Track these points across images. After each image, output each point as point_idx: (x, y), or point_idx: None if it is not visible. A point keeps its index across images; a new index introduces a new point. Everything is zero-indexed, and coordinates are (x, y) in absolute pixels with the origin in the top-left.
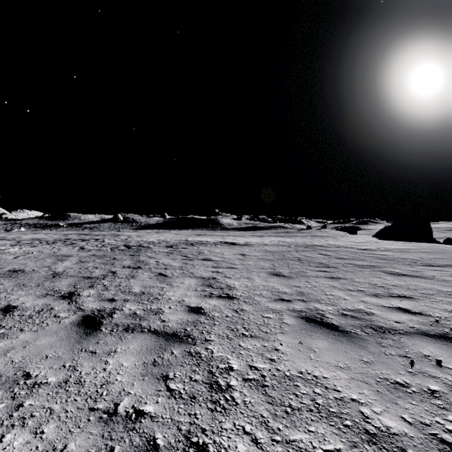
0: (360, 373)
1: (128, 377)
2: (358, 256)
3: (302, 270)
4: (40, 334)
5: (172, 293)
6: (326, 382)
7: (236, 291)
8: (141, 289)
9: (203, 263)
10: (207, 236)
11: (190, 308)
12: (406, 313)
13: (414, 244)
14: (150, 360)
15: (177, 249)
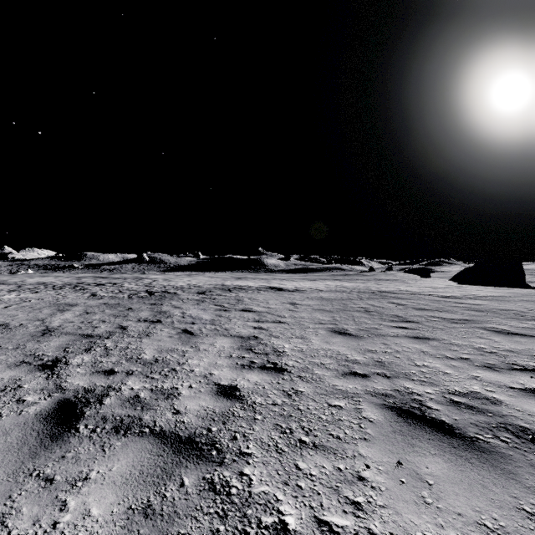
0: None
1: None
2: (442, 305)
3: (374, 326)
4: None
5: (197, 361)
6: None
7: (287, 358)
8: (154, 355)
9: (241, 315)
10: (249, 279)
11: (219, 389)
12: None
13: (509, 290)
14: (141, 502)
15: (211, 296)
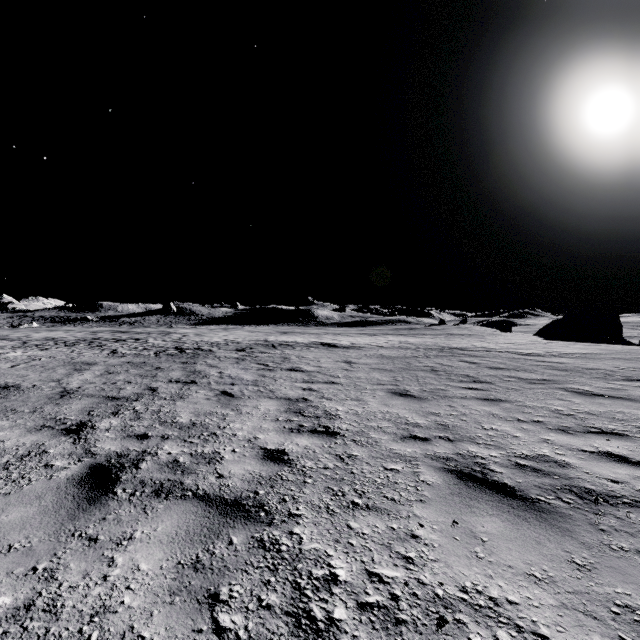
0: (576, 592)
1: (144, 597)
2: (521, 364)
3: (440, 387)
4: (12, 500)
5: (239, 425)
6: (516, 614)
7: (340, 421)
8: (191, 418)
9: (288, 375)
10: (297, 334)
11: (266, 453)
12: (624, 464)
13: (601, 347)
14: (190, 558)
15: (252, 354)
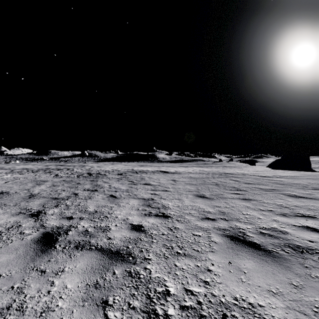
0: (294, 300)
1: (69, 302)
2: (260, 181)
3: (220, 193)
4: (2, 251)
5: (119, 212)
6: (263, 312)
7: (170, 210)
8: (95, 209)
9: (144, 186)
10: (148, 166)
11: (132, 226)
12: (315, 232)
13: (300, 173)
14: (93, 281)
15: (125, 176)
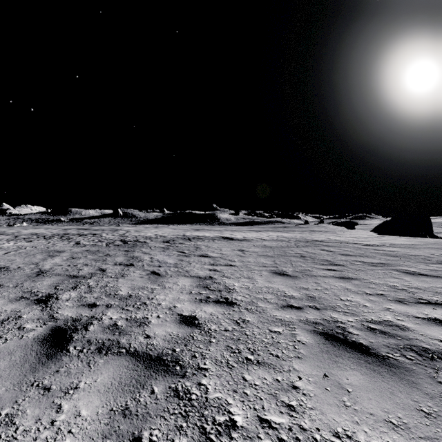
0: (427, 437)
1: (82, 440)
2: (364, 252)
3: (307, 269)
4: None
5: (163, 296)
6: None
7: (236, 294)
8: (129, 292)
9: (199, 259)
10: (205, 231)
11: (182, 318)
12: None
13: (419, 240)
14: (120, 405)
15: (174, 244)
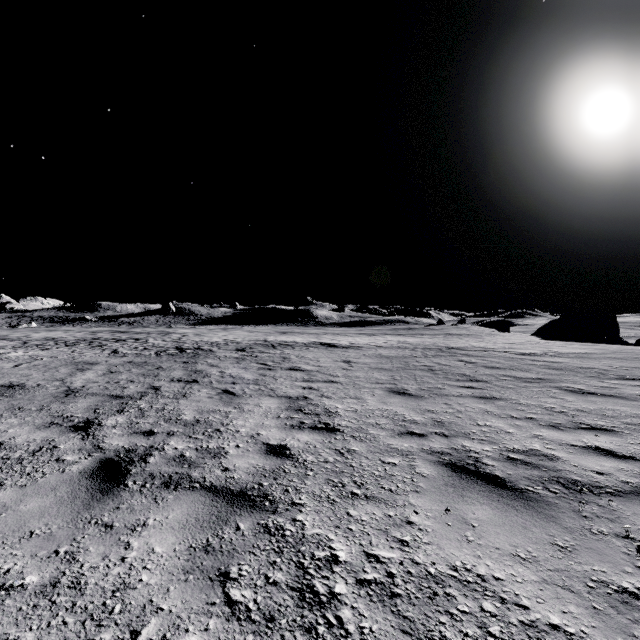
0: (556, 570)
1: (160, 575)
2: (517, 363)
3: (437, 386)
4: (29, 491)
5: (242, 422)
6: (501, 588)
7: (340, 419)
8: (195, 416)
9: (288, 374)
10: (296, 334)
11: (268, 448)
12: (610, 458)
13: (597, 347)
14: (201, 542)
15: (252, 354)
